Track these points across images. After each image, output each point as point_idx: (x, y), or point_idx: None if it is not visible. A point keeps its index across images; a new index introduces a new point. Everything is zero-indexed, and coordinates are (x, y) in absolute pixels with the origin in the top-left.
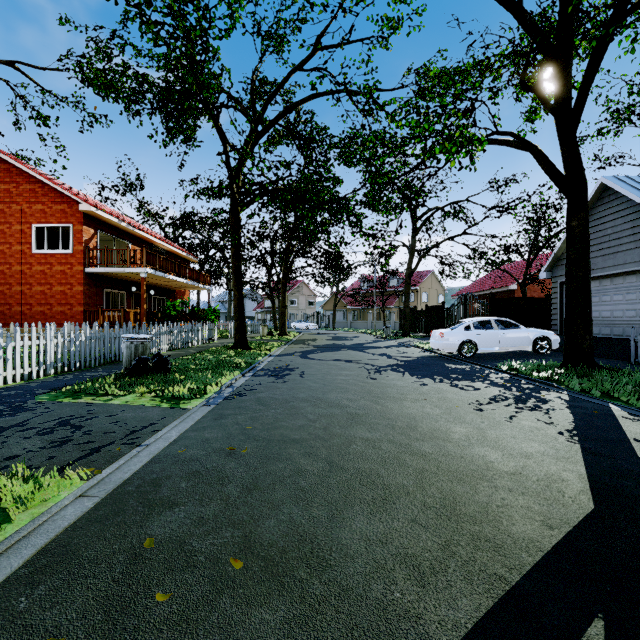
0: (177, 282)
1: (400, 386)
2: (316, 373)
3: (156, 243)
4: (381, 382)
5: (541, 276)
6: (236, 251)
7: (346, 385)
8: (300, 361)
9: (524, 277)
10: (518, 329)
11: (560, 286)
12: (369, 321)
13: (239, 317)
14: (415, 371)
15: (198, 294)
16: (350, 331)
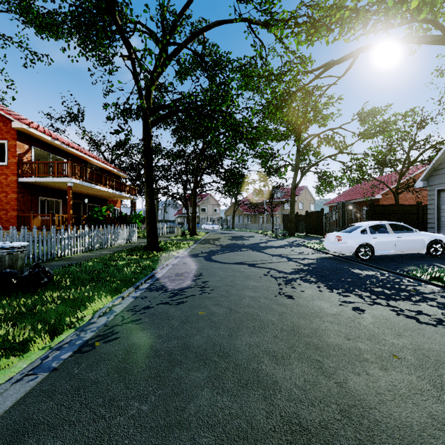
0: (105, 192)
1: (330, 314)
2: (219, 284)
3: (90, 161)
4: (301, 304)
5: (417, 185)
6: (148, 162)
7: (258, 311)
8: (204, 265)
9: (397, 187)
10: (412, 233)
11: (437, 193)
12: (260, 223)
13: (150, 221)
14: (328, 281)
15: (131, 203)
16: (246, 231)
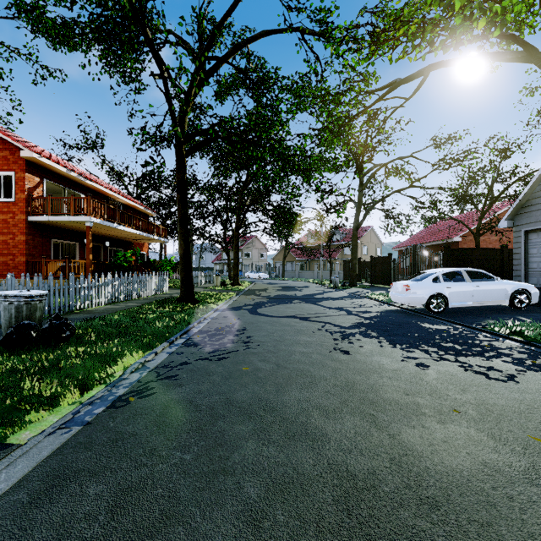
0: (130, 233)
1: (390, 369)
2: (266, 339)
3: (111, 196)
4: (358, 359)
5: (501, 225)
6: (182, 197)
7: (309, 367)
8: (248, 318)
9: (478, 227)
10: (493, 281)
11: (524, 235)
12: (315, 271)
13: (185, 268)
14: (391, 336)
15: (161, 247)
16: (298, 281)
